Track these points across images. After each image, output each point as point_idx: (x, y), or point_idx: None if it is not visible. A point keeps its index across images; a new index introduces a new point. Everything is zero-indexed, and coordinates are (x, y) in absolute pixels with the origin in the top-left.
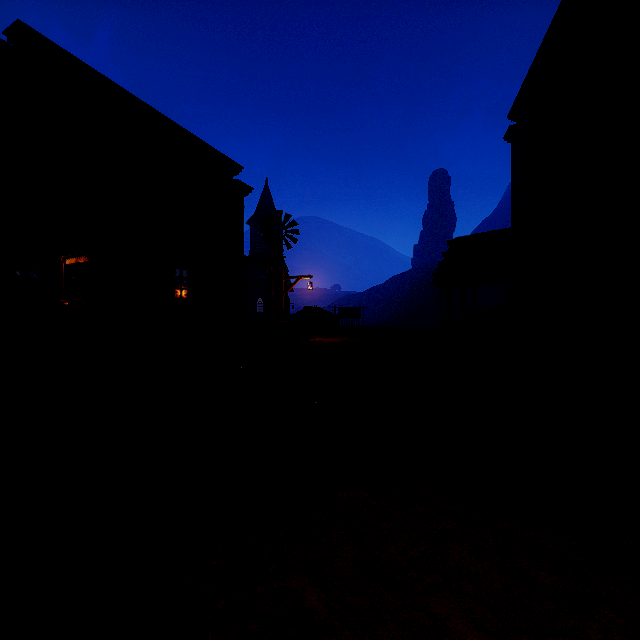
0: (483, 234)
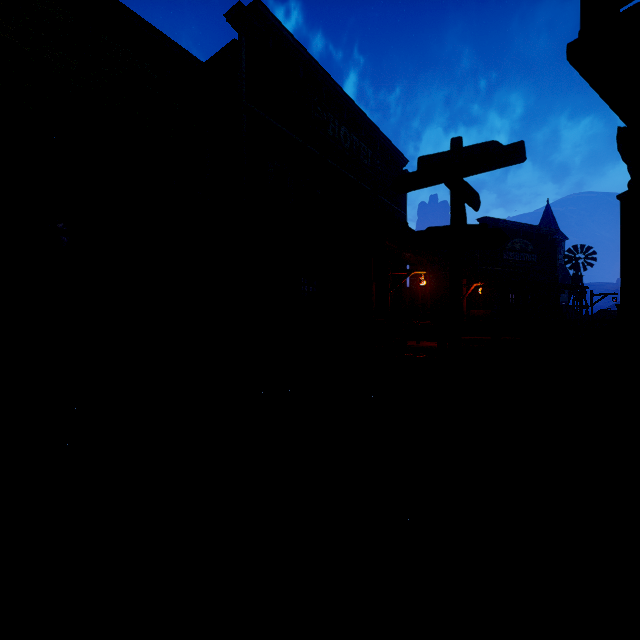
0: None
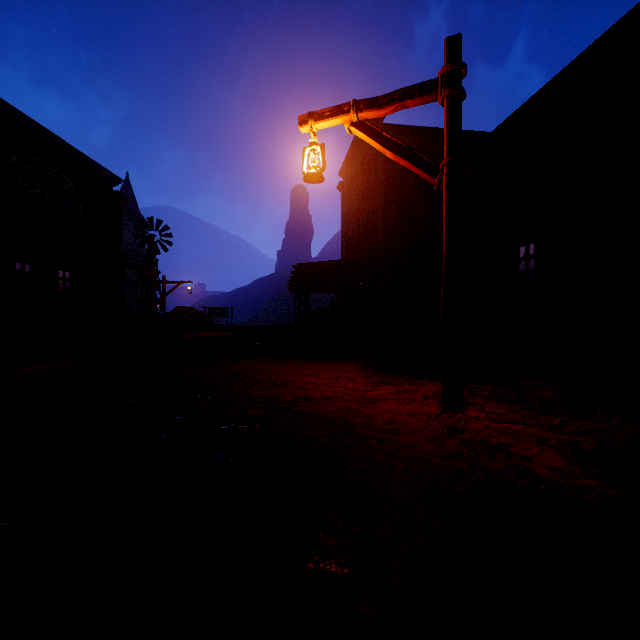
0: (314, 263)
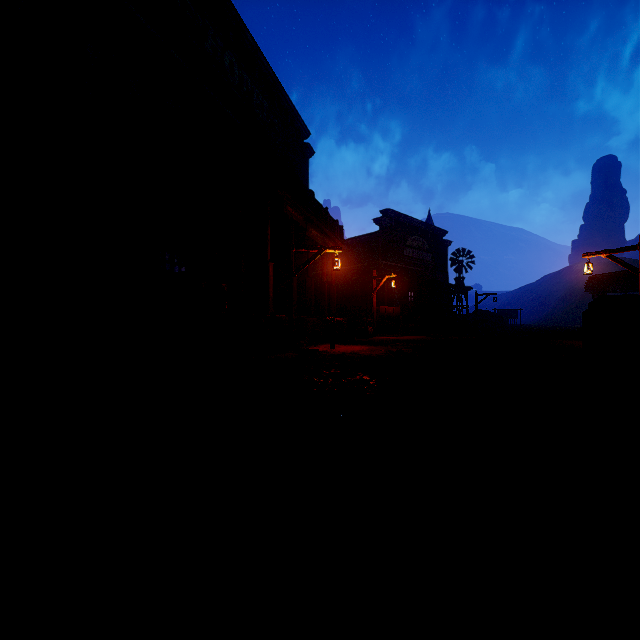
0: (610, 273)
